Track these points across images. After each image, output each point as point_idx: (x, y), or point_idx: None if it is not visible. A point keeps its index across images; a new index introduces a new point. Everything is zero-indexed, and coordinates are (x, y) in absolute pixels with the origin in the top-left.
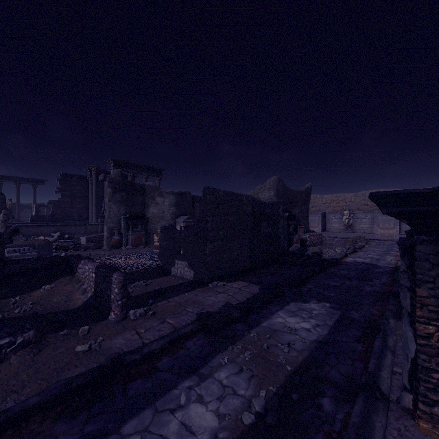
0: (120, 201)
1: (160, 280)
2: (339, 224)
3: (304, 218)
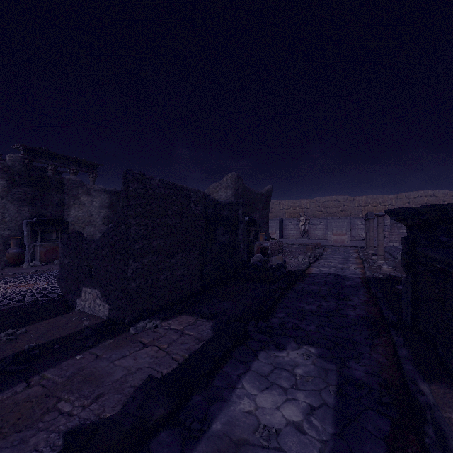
0: (21, 199)
1: (46, 326)
2: (296, 231)
3: (264, 224)
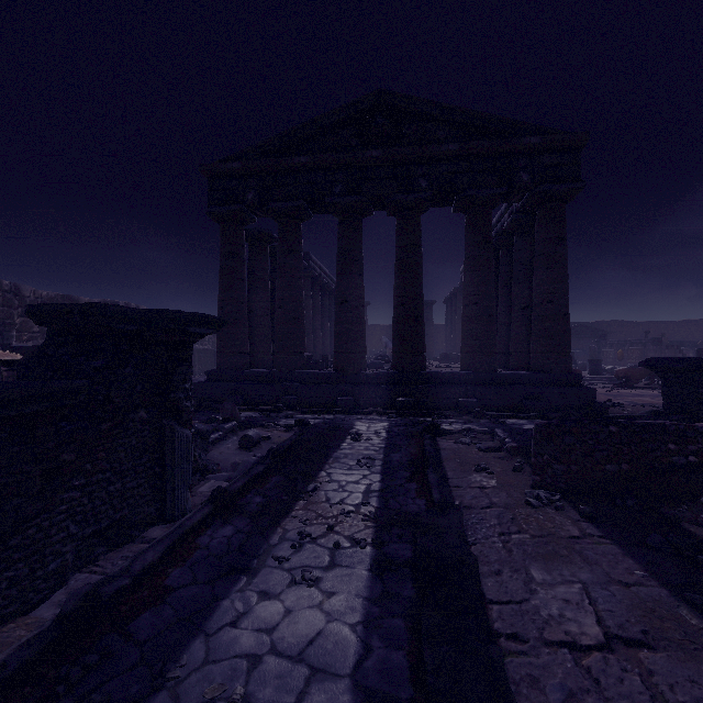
0: None
1: None
2: None
3: None
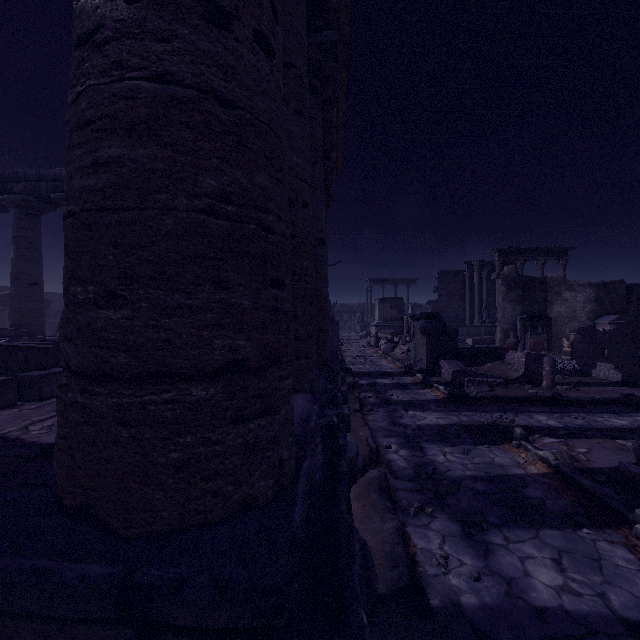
0: (515, 300)
1: (578, 378)
2: None
3: None
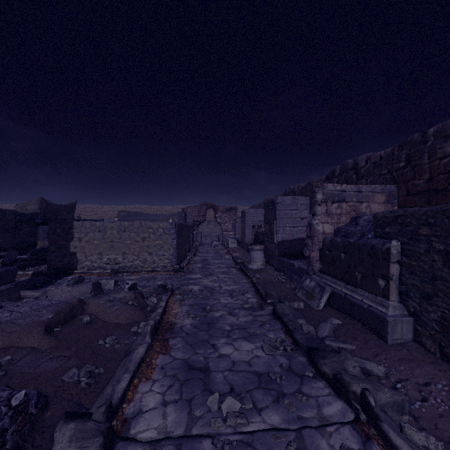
0: None
1: None
2: None
3: None
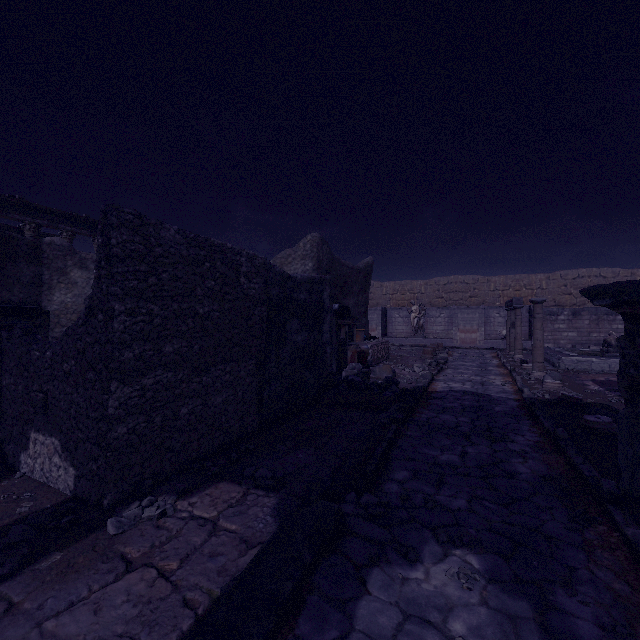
0: None
1: None
2: (406, 326)
3: (361, 315)
